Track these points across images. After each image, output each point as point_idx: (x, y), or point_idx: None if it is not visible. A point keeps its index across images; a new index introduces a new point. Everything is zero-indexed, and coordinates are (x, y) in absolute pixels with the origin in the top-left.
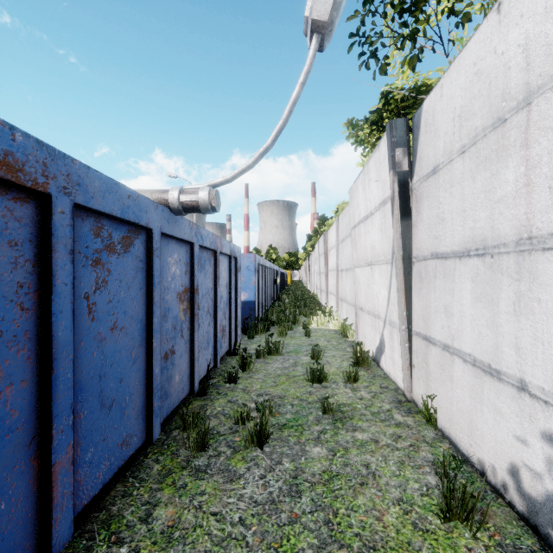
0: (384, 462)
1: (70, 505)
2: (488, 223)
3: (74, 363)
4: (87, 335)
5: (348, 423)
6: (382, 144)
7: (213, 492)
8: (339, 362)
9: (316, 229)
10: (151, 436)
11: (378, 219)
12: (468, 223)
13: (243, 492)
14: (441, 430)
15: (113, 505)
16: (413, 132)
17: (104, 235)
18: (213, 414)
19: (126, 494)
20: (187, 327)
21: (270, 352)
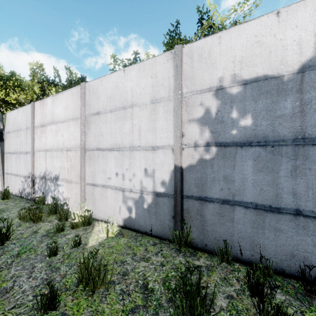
0: None
1: None
2: (17, 148)
3: None
4: None
5: None
6: None
7: None
8: None
9: None
10: None
11: None
12: (14, 147)
13: None
14: (10, 193)
15: None
16: (4, 118)
17: None
18: None
19: None
20: None
21: None
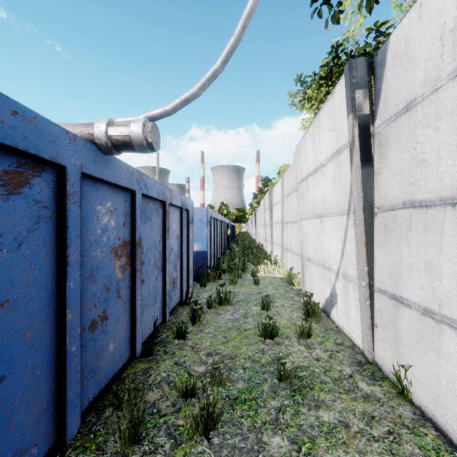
0: None
1: None
2: None
3: None
4: None
5: (309, 396)
6: (337, 90)
7: None
8: (288, 313)
9: (261, 188)
10: (64, 437)
11: (330, 170)
12: None
13: None
14: (420, 408)
15: None
16: (375, 72)
17: None
18: (156, 382)
19: None
20: (126, 286)
21: (221, 301)
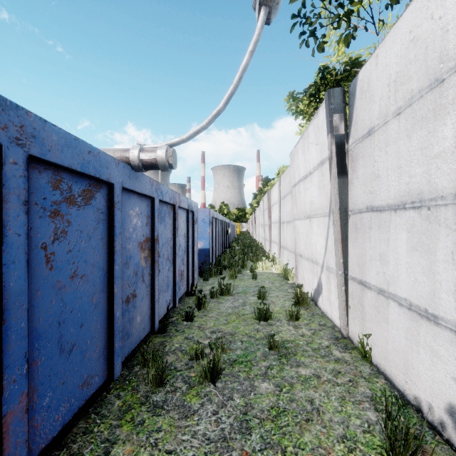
0: (326, 398)
1: (24, 453)
2: (425, 177)
3: (30, 312)
4: (45, 284)
5: (292, 359)
6: (320, 112)
7: (169, 428)
8: (282, 302)
9: (261, 188)
10: (112, 375)
11: (316, 178)
12: (404, 178)
13: (196, 429)
14: (377, 366)
15: (74, 443)
16: (349, 100)
17: (64, 188)
18: (172, 350)
19: (87, 431)
20: (148, 273)
21: (223, 292)
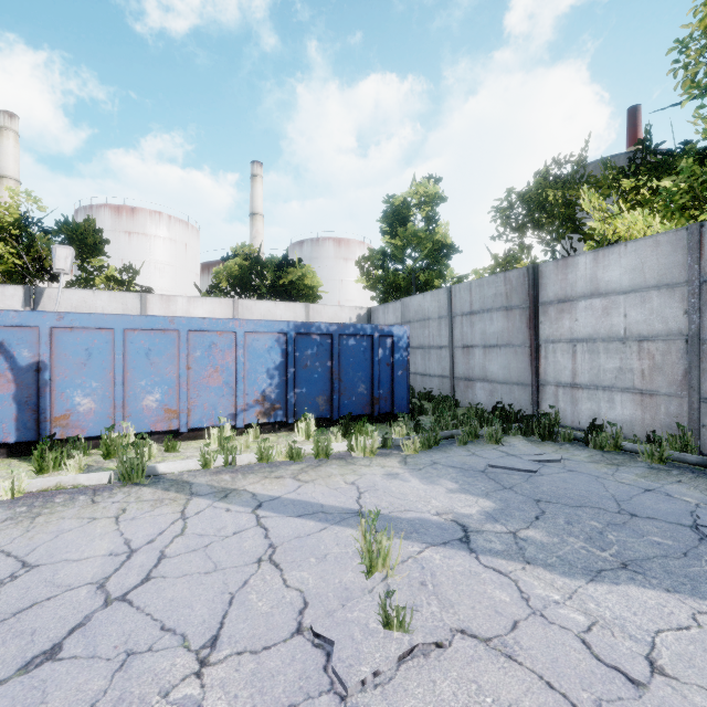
0: None
1: None
2: None
3: None
4: None
5: None
6: (11, 288)
7: None
8: None
9: None
10: None
11: None
12: None
13: None
14: None
15: None
16: (36, 293)
17: None
18: None
19: None
20: None
21: None
